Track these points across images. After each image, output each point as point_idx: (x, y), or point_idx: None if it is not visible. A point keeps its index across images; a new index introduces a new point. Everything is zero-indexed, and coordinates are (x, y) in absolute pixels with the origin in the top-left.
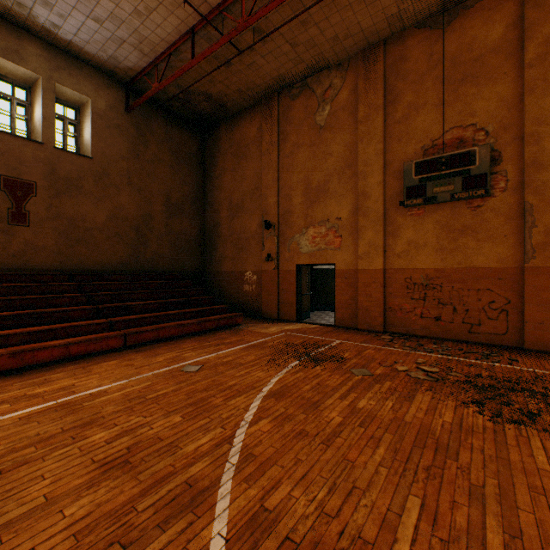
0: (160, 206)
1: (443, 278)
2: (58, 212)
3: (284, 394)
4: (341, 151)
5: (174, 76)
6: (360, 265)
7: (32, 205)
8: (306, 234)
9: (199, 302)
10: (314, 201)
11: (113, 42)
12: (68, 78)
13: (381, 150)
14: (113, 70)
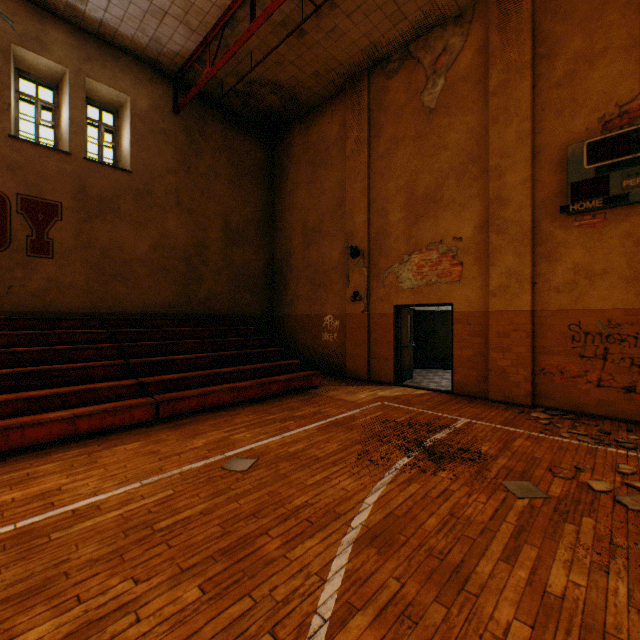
0: (216, 233)
1: (639, 325)
2: (88, 241)
3: (393, 539)
4: (462, 141)
5: (228, 52)
6: (492, 306)
7: (56, 232)
8: (408, 262)
9: (264, 355)
10: (421, 216)
11: (153, 16)
12: (101, 71)
13: (528, 131)
14: (157, 58)
